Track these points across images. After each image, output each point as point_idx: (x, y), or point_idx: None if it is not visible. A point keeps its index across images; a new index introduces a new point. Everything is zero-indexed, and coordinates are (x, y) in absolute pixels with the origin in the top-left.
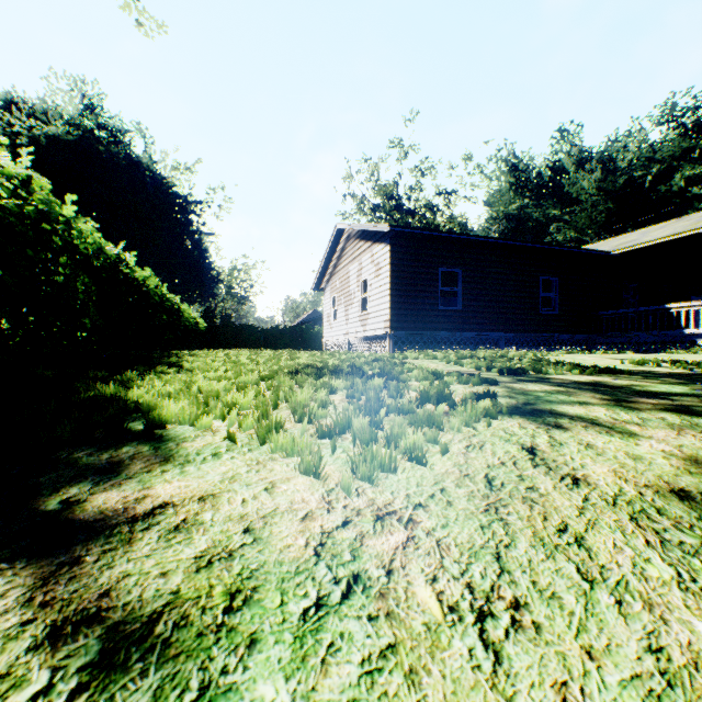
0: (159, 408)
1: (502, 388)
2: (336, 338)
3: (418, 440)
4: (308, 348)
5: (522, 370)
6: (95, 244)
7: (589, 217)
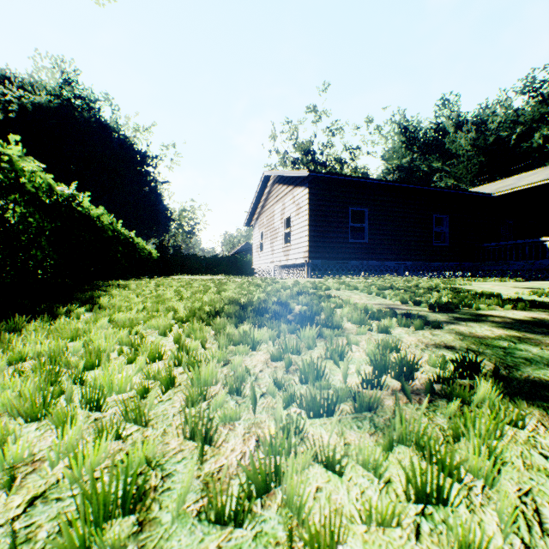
0: None
1: (451, 334)
2: (263, 265)
3: None
4: (241, 273)
5: (452, 305)
6: (45, 183)
7: (465, 168)
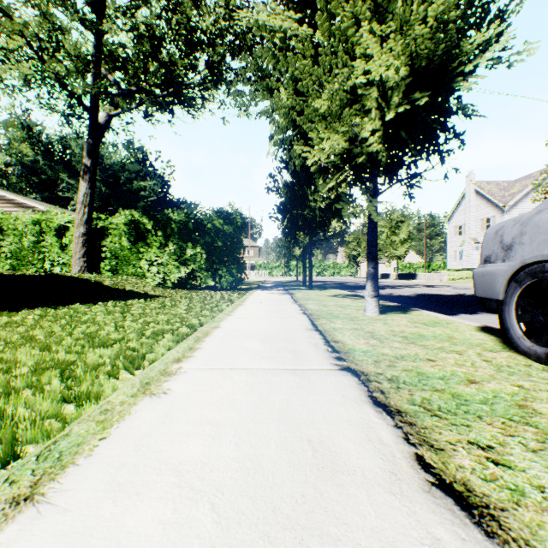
0: None
1: None
2: None
3: None
4: None
5: None
6: None
7: None
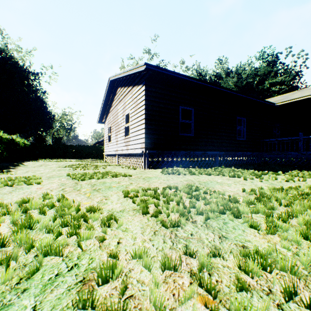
0: None
1: None
2: (110, 153)
3: None
4: (99, 156)
5: None
6: None
7: None
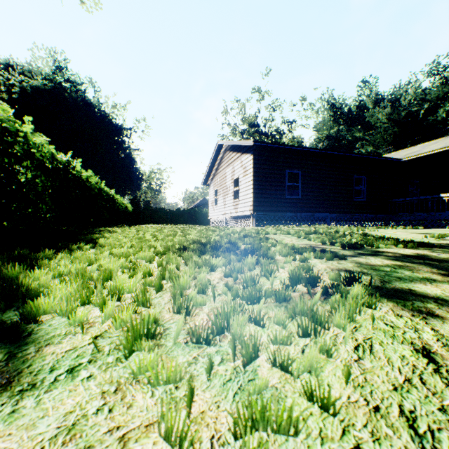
0: (36, 299)
1: (352, 263)
2: (217, 217)
3: (312, 358)
4: (199, 223)
5: (359, 244)
6: (49, 152)
7: (382, 137)
